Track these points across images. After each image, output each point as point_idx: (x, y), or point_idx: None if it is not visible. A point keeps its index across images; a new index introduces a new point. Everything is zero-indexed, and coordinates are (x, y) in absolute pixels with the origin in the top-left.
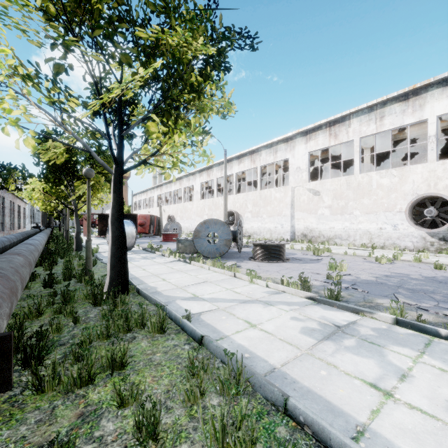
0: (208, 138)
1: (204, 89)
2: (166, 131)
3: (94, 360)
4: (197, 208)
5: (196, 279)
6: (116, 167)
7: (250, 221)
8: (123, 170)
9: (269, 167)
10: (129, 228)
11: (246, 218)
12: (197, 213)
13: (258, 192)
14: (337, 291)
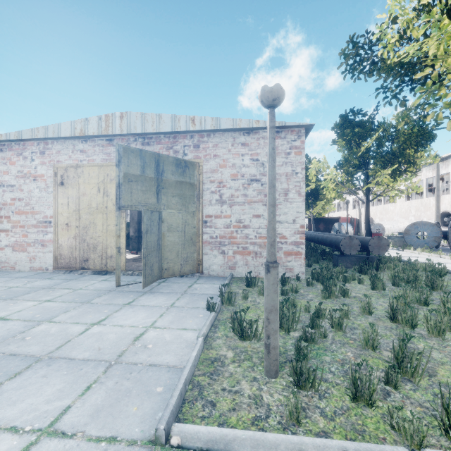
0: (418, 180)
1: (416, 162)
2: (392, 181)
3: (382, 260)
4: (400, 210)
5: (409, 255)
6: (366, 200)
7: None
8: (369, 201)
9: None
10: (348, 228)
11: None
12: (400, 214)
13: None
14: None
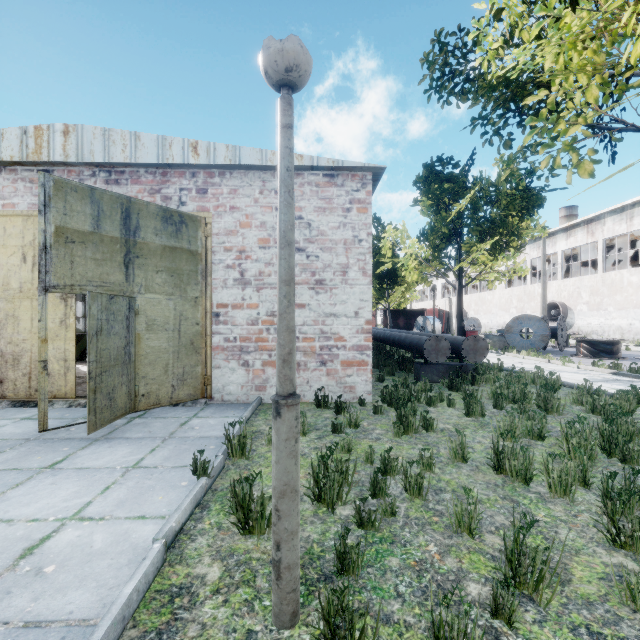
0: (524, 259)
1: (521, 234)
2: (491, 259)
3: (479, 368)
4: (499, 300)
5: (513, 361)
6: (459, 285)
7: (586, 316)
8: (462, 286)
9: (623, 237)
10: (436, 324)
11: (578, 312)
12: (499, 305)
13: (599, 275)
14: (637, 368)
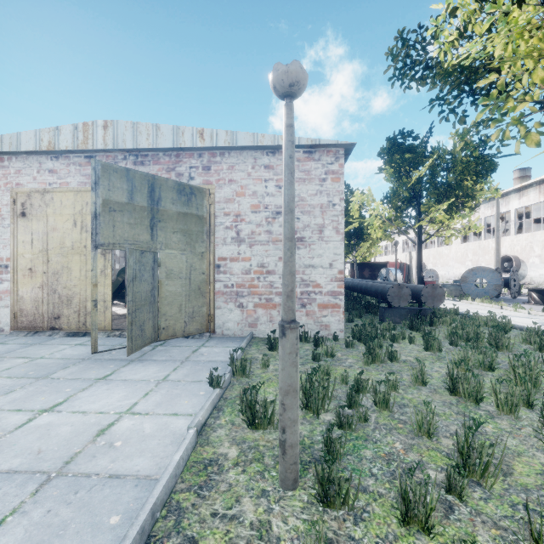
0: (478, 217)
1: (475, 196)
2: (448, 218)
3: (436, 312)
4: (455, 254)
5: (467, 307)
6: (418, 241)
7: (538, 268)
8: (422, 242)
9: None
10: (397, 274)
11: (530, 264)
12: (455, 259)
13: None
14: None
